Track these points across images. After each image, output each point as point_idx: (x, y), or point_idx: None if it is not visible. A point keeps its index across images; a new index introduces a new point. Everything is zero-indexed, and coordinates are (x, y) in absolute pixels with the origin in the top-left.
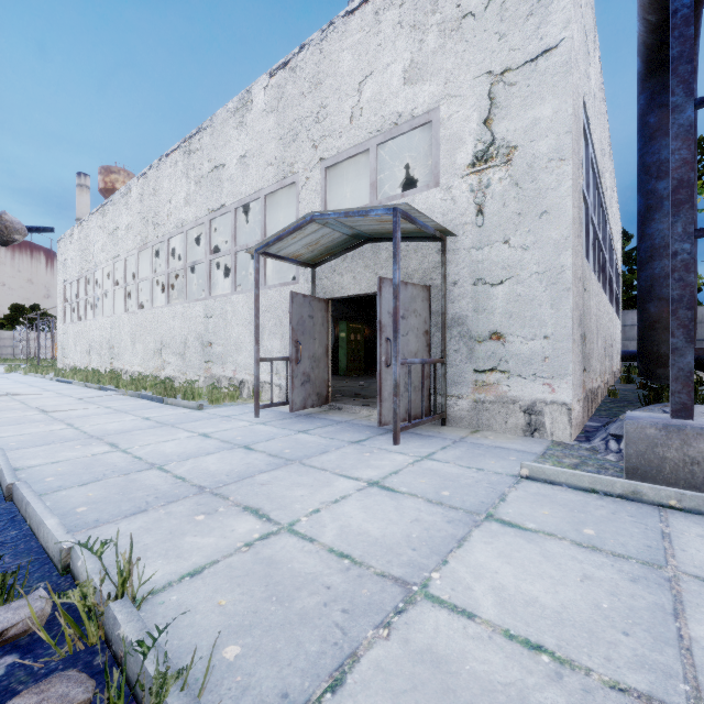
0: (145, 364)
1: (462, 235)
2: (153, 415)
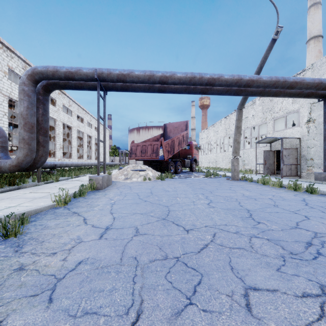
0: (226, 166)
1: (304, 137)
2: None
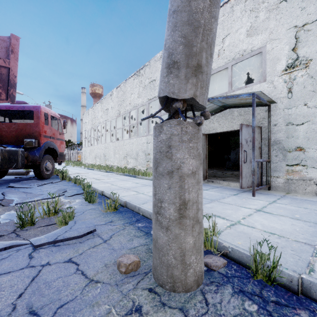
0: (119, 162)
1: (279, 103)
2: (137, 182)
